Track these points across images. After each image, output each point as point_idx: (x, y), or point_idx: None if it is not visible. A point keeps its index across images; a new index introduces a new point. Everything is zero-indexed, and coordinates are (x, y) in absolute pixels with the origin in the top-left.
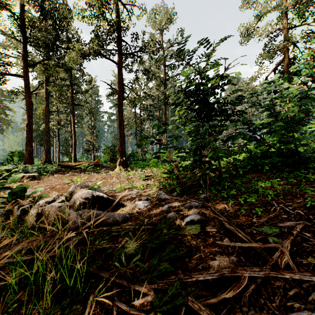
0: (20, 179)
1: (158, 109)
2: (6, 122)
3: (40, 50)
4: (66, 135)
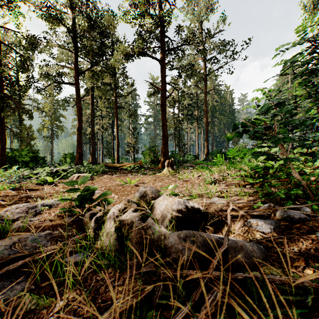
0: (76, 179)
1: (197, 107)
2: (60, 128)
3: (88, 58)
4: (108, 138)
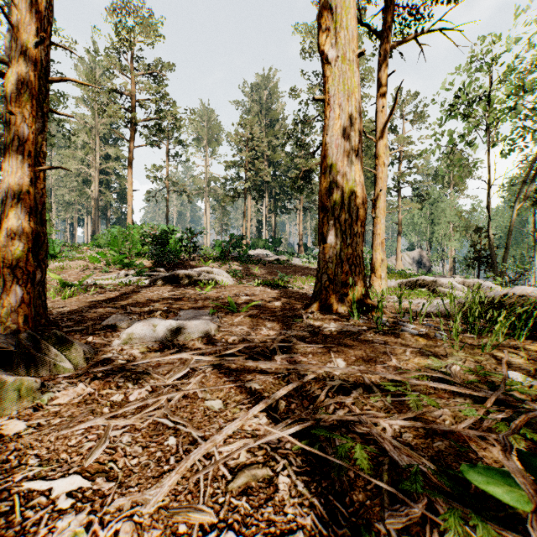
0: None
1: None
2: None
3: None
4: None
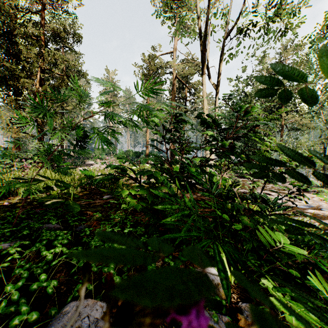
0: None
1: None
2: None
3: None
4: None
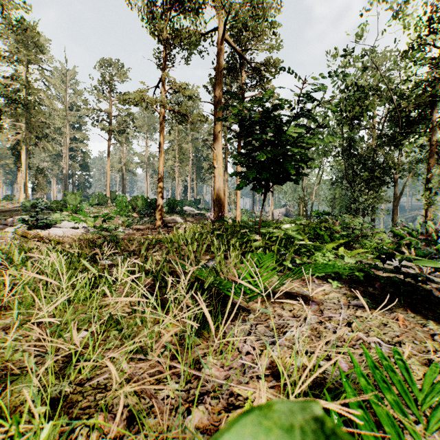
0: None
1: None
2: None
3: None
4: None
